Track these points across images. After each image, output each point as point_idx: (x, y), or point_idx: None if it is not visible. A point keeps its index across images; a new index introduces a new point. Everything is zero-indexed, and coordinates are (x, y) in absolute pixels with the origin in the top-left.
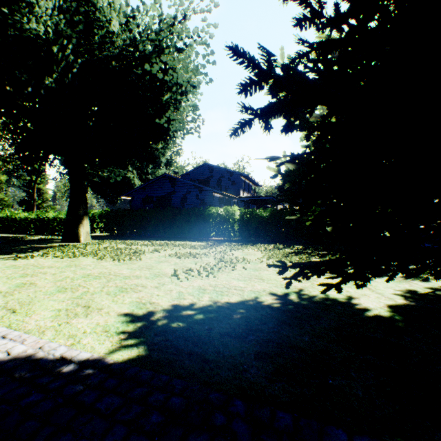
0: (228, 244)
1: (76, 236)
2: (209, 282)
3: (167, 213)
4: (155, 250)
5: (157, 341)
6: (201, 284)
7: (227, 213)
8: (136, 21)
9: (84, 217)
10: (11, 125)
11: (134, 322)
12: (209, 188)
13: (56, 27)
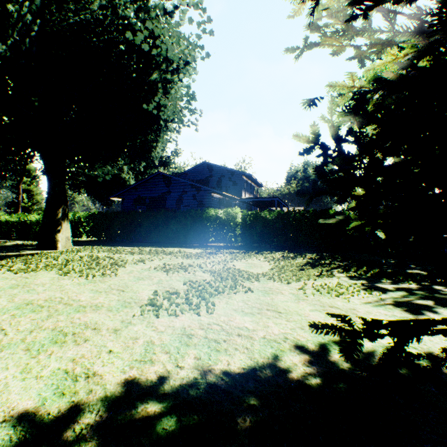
0: (229, 251)
1: (53, 242)
2: (200, 318)
3: (161, 216)
4: (140, 260)
5: None
6: (186, 324)
7: (228, 216)
8: None
9: (63, 220)
10: None
11: None
12: (208, 188)
13: None
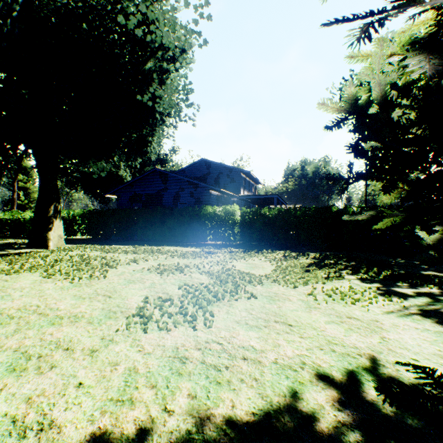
0: (227, 250)
1: (44, 240)
2: (196, 333)
3: (157, 214)
4: (133, 260)
5: None
6: (180, 342)
7: (226, 214)
8: None
9: (55, 218)
10: None
11: None
12: (205, 184)
13: None
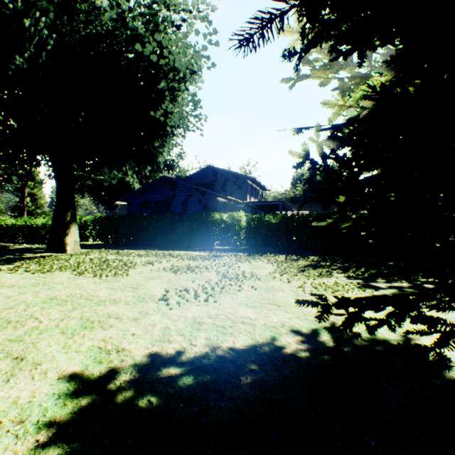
0: (233, 254)
1: (62, 245)
2: (208, 310)
3: (166, 220)
4: (148, 262)
5: (101, 452)
6: (197, 314)
7: (233, 220)
8: None
9: (72, 224)
10: None
11: (78, 395)
12: (213, 192)
13: None
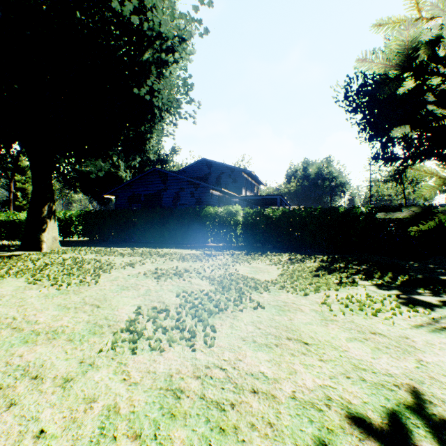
0: (229, 253)
1: (38, 242)
2: (194, 354)
3: (156, 215)
4: (129, 264)
5: None
6: (174, 367)
7: (228, 214)
8: None
9: (49, 218)
10: None
11: None
12: (207, 184)
13: None
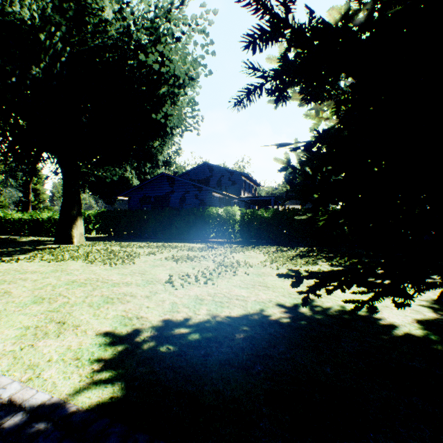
0: (228, 246)
1: (69, 237)
2: (208, 290)
3: (165, 214)
4: (151, 253)
5: (139, 374)
6: (198, 293)
7: (228, 214)
8: (131, 9)
9: (78, 218)
10: (0, 121)
11: (114, 344)
12: (209, 188)
13: (44, 12)
